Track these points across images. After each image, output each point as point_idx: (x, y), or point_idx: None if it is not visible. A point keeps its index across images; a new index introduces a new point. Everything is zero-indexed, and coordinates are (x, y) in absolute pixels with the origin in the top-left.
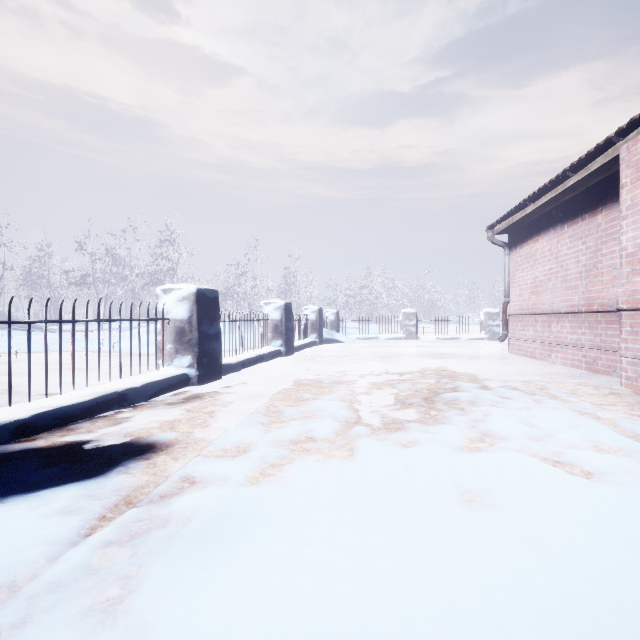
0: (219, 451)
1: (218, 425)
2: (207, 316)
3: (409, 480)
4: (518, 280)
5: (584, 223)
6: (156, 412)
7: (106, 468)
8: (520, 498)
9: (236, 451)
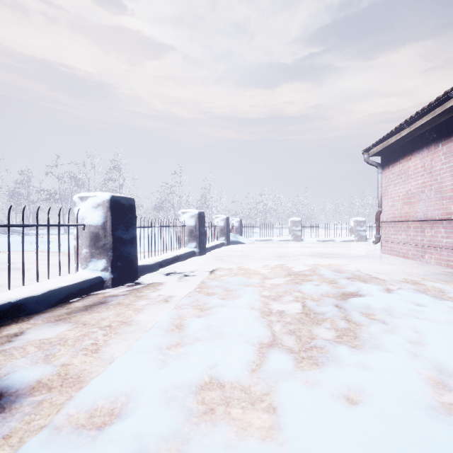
0: (83, 414)
1: (108, 349)
2: (122, 222)
3: None
4: (390, 193)
5: None
6: (49, 326)
7: None
8: None
9: (108, 414)
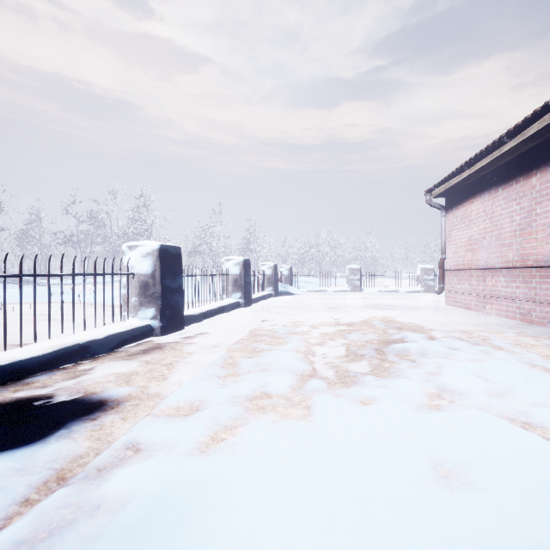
0: (171, 409)
1: (174, 378)
2: (170, 271)
3: (373, 449)
4: (454, 239)
5: (518, 185)
6: (116, 364)
7: (48, 431)
8: (502, 475)
9: (189, 409)
